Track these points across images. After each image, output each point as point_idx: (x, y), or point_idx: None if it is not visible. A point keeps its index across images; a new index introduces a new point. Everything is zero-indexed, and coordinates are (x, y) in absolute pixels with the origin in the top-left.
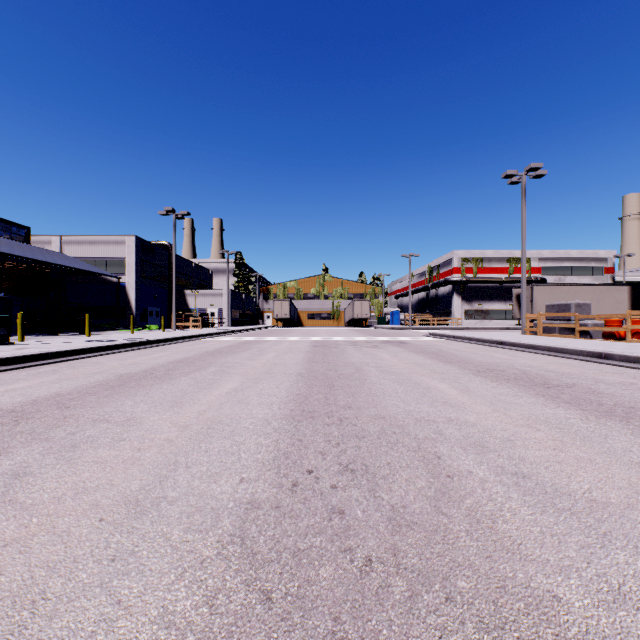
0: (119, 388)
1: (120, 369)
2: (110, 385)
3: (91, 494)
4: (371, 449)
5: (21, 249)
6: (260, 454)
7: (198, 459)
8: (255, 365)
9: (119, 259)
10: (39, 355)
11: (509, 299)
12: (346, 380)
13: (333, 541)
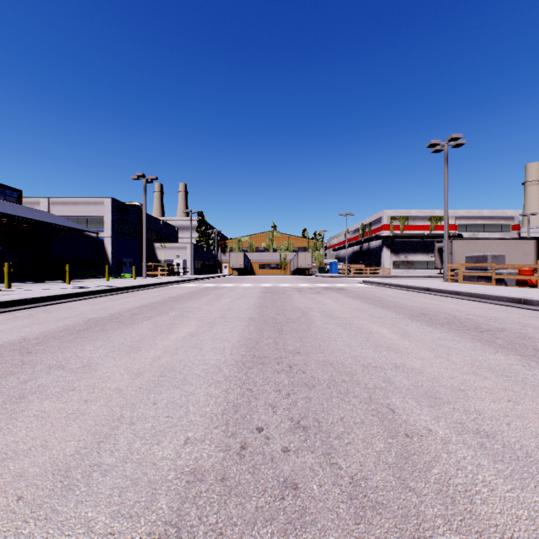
0: (84, 332)
1: (89, 314)
2: (76, 329)
3: (19, 460)
4: (322, 401)
5: (13, 208)
6: (209, 407)
7: (144, 413)
8: (211, 310)
9: (98, 217)
10: (18, 301)
11: (430, 252)
12: (294, 324)
13: (286, 533)
